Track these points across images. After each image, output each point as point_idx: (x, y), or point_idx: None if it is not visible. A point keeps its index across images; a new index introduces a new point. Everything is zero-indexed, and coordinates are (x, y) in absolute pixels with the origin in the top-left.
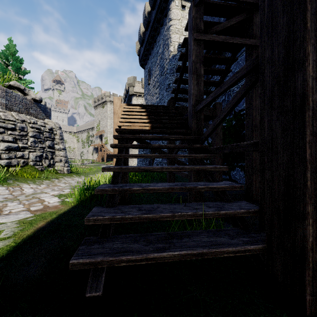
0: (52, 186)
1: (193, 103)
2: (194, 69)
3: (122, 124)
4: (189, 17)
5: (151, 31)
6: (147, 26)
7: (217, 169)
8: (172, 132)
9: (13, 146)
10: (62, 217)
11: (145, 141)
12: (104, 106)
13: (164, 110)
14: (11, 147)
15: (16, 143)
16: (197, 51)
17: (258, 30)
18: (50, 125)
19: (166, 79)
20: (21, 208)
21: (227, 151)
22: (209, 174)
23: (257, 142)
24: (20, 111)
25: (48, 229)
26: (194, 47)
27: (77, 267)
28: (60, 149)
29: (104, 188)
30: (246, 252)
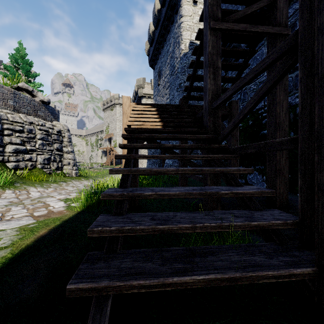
0: (59, 190)
1: (210, 99)
2: (211, 62)
3: (131, 123)
4: (204, 4)
5: (161, 30)
6: (157, 25)
7: (240, 172)
8: (186, 132)
9: (21, 148)
10: (66, 224)
11: (156, 142)
12: (113, 109)
13: (176, 109)
14: (18, 149)
15: (24, 145)
16: (214, 42)
17: (282, 17)
18: (58, 127)
19: (177, 78)
20: (24, 213)
21: (252, 150)
22: (231, 177)
23: (294, 139)
24: (28, 113)
25: (50, 237)
26: (210, 37)
27: (76, 294)
28: (68, 152)
29: (111, 193)
30: (292, 278)
